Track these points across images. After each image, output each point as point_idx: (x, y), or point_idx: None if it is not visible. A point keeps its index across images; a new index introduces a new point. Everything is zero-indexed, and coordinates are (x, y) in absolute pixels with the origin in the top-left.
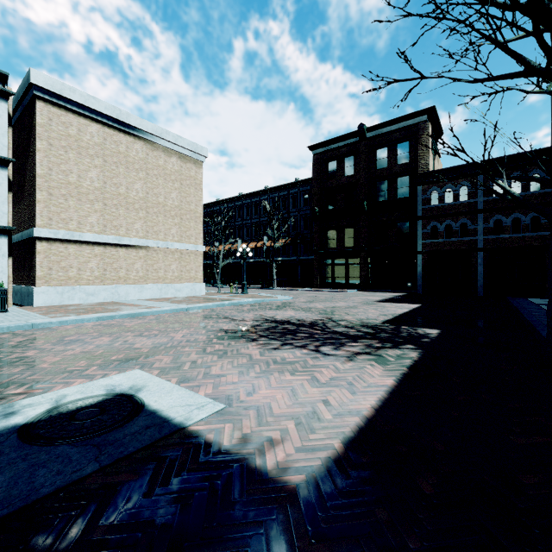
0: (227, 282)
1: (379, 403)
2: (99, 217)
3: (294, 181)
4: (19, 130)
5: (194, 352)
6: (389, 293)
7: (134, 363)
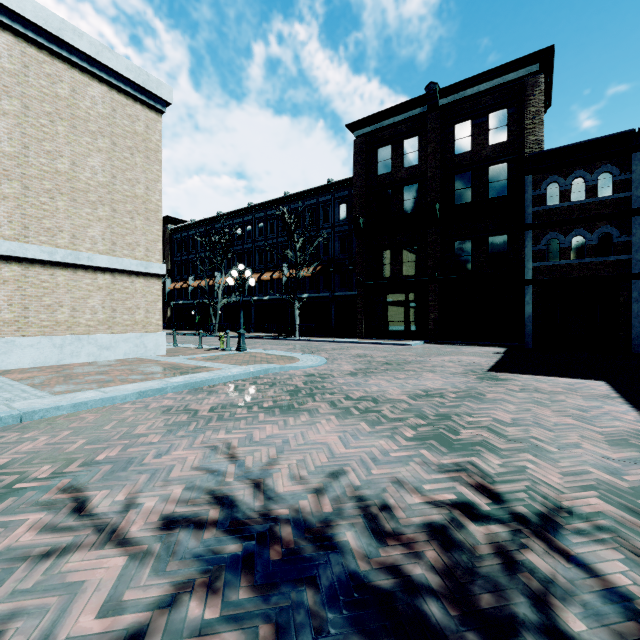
0: (231, 328)
1: None
2: None
3: (326, 183)
4: None
5: None
6: (479, 348)
7: None
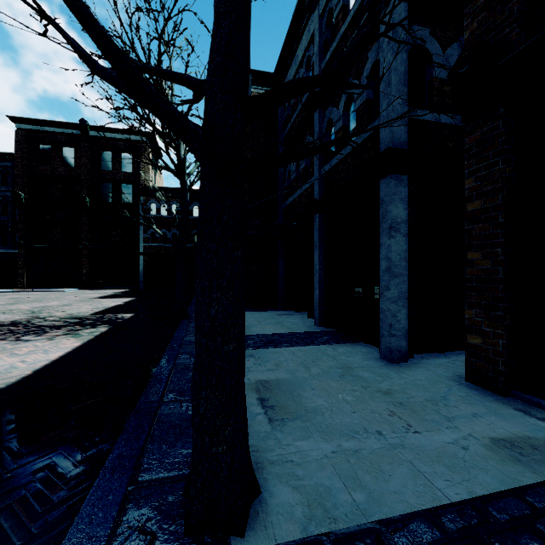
0: None
1: (65, 354)
2: None
3: None
4: None
5: None
6: (113, 290)
7: None
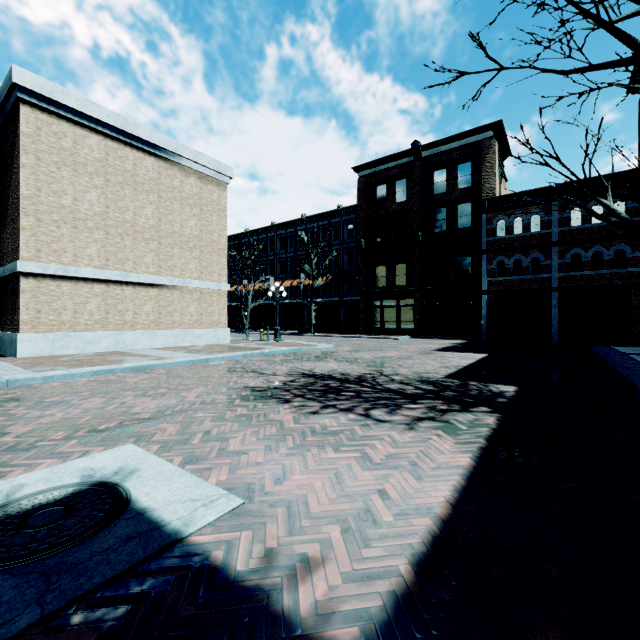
0: (257, 327)
1: (456, 494)
2: (100, 249)
3: (336, 208)
4: (1, 142)
5: (209, 418)
6: (448, 340)
7: (127, 435)
